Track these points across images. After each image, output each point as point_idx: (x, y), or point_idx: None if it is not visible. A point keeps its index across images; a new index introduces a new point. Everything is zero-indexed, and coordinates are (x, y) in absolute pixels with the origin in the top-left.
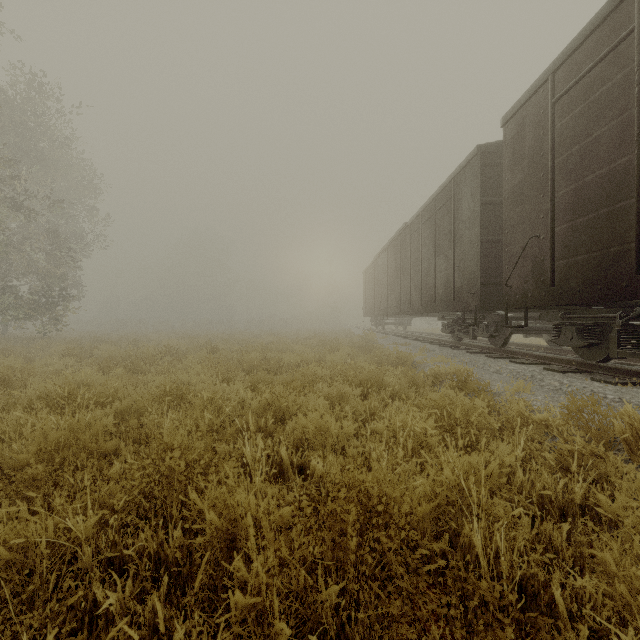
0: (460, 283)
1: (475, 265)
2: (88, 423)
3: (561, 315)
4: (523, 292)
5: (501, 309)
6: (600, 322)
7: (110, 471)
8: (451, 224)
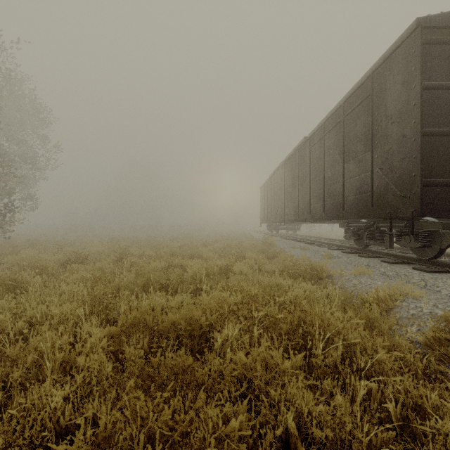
0: (383, 187)
1: (411, 163)
2: None
3: None
4: None
5: (445, 215)
6: None
7: None
8: (367, 125)
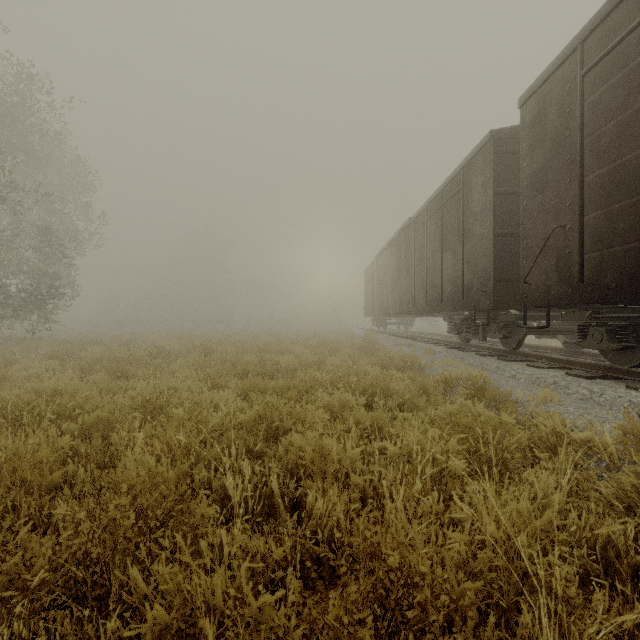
0: (470, 280)
1: (487, 261)
2: (40, 444)
3: (589, 315)
4: (545, 289)
5: (516, 308)
6: (636, 322)
7: (18, 536)
8: (460, 218)
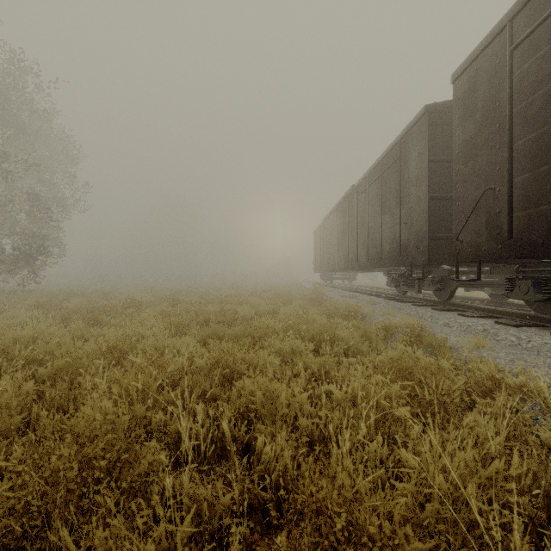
0: (407, 239)
1: (423, 221)
2: (7, 389)
3: (516, 269)
4: (476, 246)
5: (448, 263)
6: None
7: None
8: (398, 183)
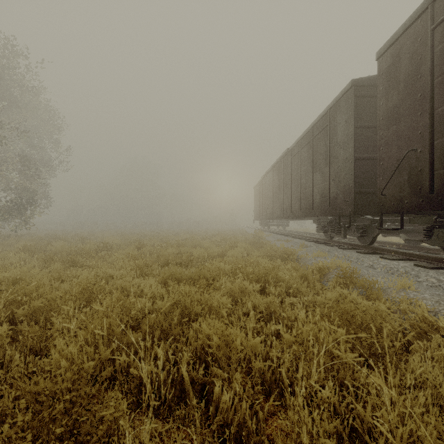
0: (335, 193)
1: (349, 178)
2: None
3: (434, 219)
4: (398, 199)
5: (371, 214)
6: None
7: None
8: (327, 146)
